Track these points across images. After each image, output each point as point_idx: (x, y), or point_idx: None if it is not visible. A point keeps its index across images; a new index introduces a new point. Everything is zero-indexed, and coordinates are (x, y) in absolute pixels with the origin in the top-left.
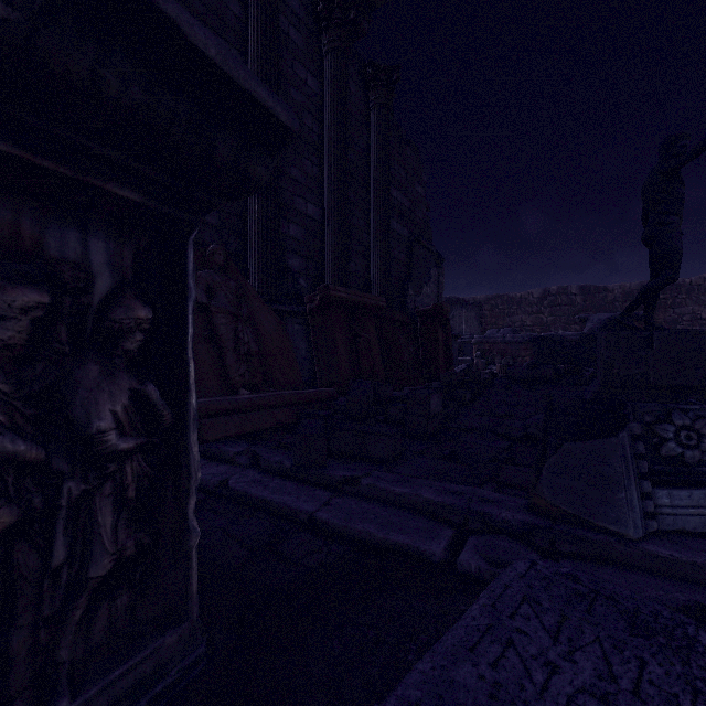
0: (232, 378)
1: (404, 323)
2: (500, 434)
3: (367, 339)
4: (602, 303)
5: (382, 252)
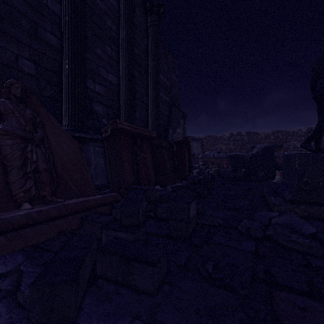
0: (15, 194)
1: (167, 148)
2: (240, 230)
3: (144, 157)
4: (256, 140)
5: (154, 107)
